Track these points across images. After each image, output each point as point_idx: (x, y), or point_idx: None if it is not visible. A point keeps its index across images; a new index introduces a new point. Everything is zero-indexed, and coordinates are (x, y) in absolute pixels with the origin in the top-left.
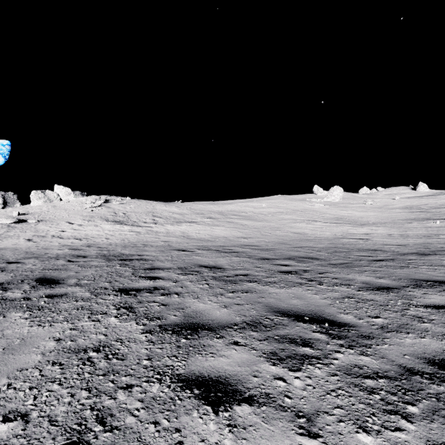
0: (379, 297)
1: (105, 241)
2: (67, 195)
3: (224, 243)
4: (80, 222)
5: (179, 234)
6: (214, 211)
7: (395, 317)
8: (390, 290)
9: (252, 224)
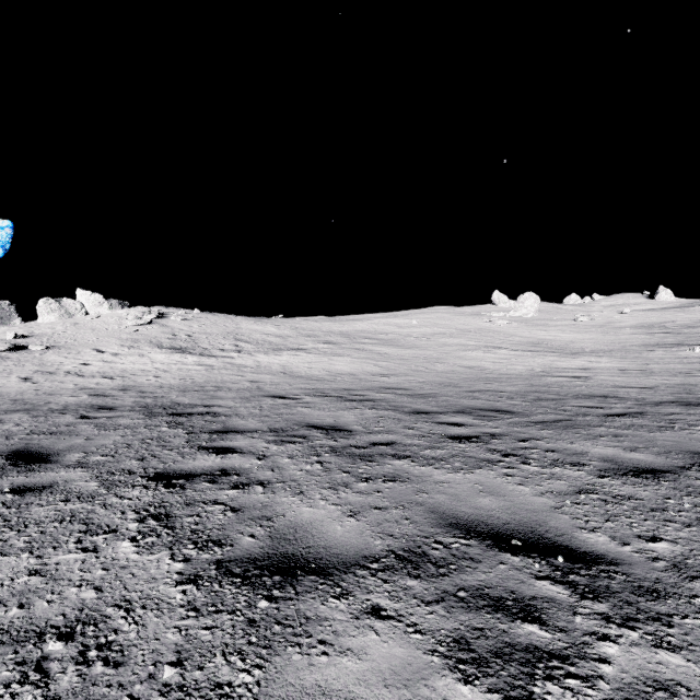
0: (645, 492)
1: (153, 381)
2: (96, 305)
3: (351, 383)
4: (115, 349)
5: (277, 369)
6: (335, 331)
7: (691, 538)
8: (659, 477)
9: (396, 352)
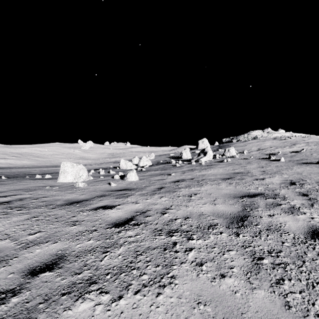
0: None
1: None
2: None
3: (32, 165)
4: None
5: (6, 163)
6: (14, 152)
7: None
8: None
9: (41, 159)
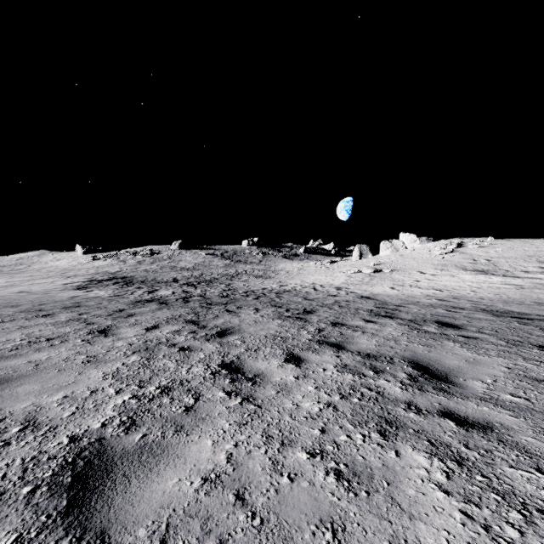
0: None
1: (472, 294)
2: (412, 242)
3: None
4: (431, 271)
5: None
6: None
7: None
8: None
9: None
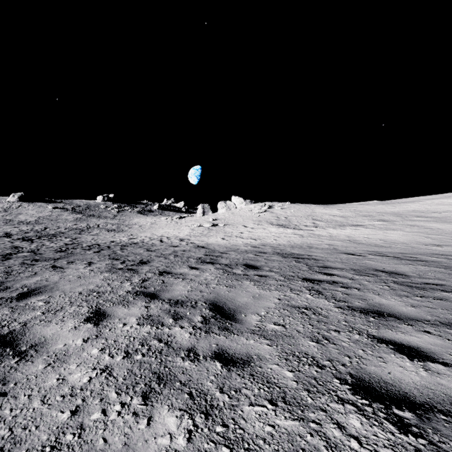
0: None
1: (274, 242)
2: (240, 203)
3: (404, 249)
4: (251, 225)
5: (344, 238)
6: (387, 212)
7: None
8: None
9: (451, 228)
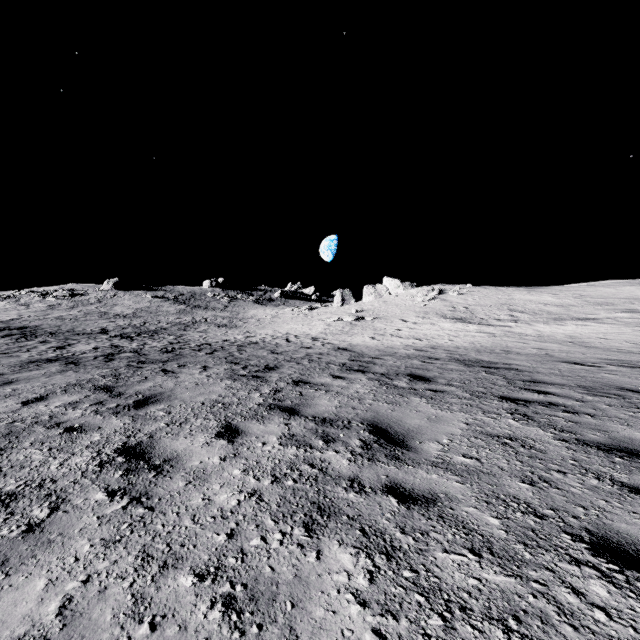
0: None
1: (449, 343)
2: (395, 287)
3: None
4: (413, 319)
5: (563, 339)
6: (639, 297)
7: None
8: None
9: None
